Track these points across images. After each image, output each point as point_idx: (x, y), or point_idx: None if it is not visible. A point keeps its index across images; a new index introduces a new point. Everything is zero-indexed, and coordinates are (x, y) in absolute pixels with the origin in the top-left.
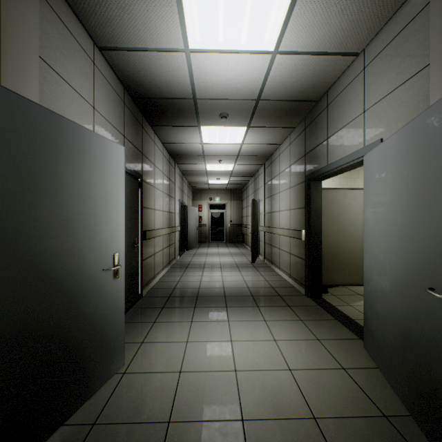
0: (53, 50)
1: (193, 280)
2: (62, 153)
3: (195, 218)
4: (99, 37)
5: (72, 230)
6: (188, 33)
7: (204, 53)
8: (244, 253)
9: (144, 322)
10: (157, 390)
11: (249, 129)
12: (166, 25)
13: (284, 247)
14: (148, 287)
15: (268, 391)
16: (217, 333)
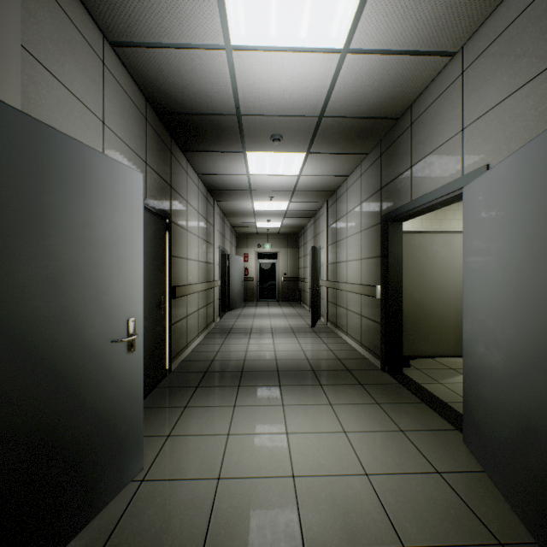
0: (43, 40)
1: (237, 350)
2: (51, 179)
3: (239, 270)
4: (110, 28)
5: (66, 287)
6: (230, 23)
7: (251, 51)
8: (301, 314)
9: (172, 407)
10: (187, 506)
11: (309, 156)
12: (200, 11)
13: (353, 307)
14: (178, 359)
15: (338, 506)
16: (268, 422)
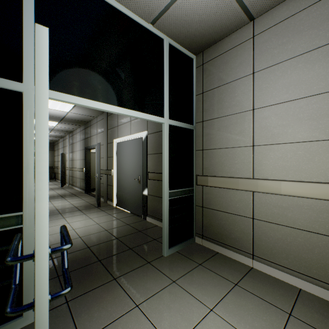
0: None
1: None
2: None
3: None
4: None
5: None
6: None
7: None
8: (56, 184)
9: None
10: None
11: (60, 123)
12: None
13: (78, 176)
14: None
15: (65, 207)
16: None
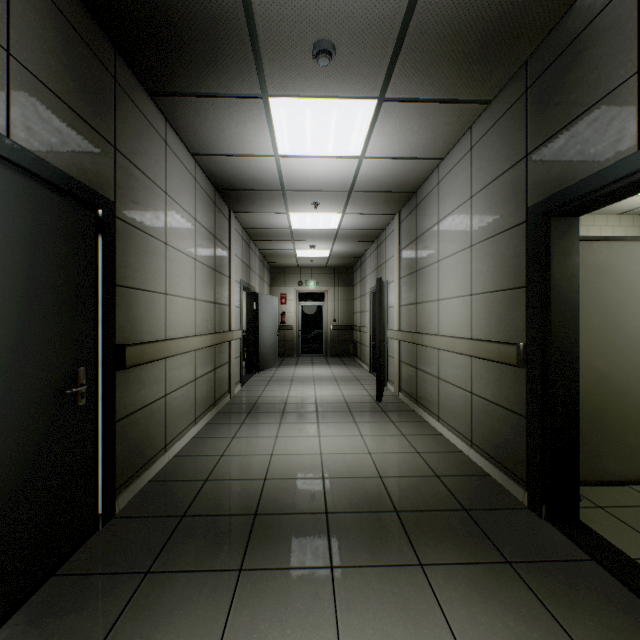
0: None
1: (256, 452)
2: None
3: (272, 315)
4: None
5: None
6: None
7: None
8: (358, 378)
9: None
10: None
11: (382, 108)
12: None
13: (453, 377)
14: (138, 482)
15: None
16: None
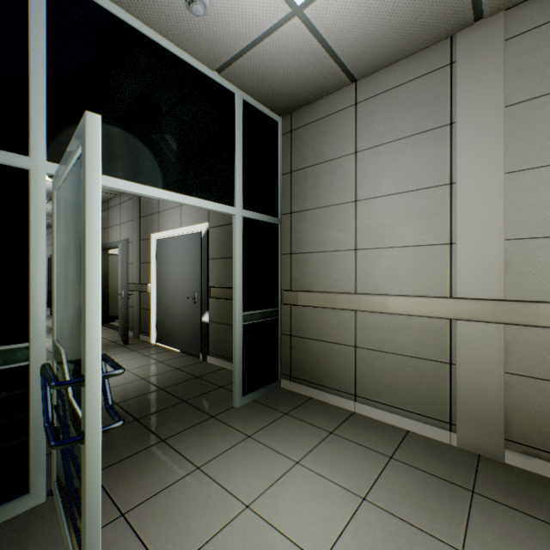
0: None
1: None
2: None
3: None
4: None
5: None
6: None
7: None
8: None
9: None
10: None
11: (50, 202)
12: None
13: None
14: None
15: None
16: None
